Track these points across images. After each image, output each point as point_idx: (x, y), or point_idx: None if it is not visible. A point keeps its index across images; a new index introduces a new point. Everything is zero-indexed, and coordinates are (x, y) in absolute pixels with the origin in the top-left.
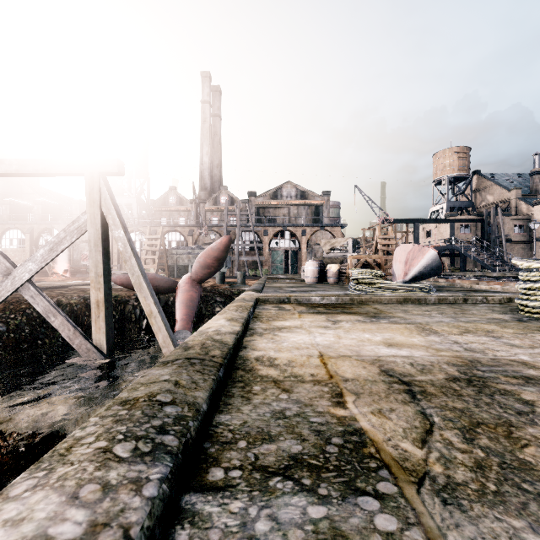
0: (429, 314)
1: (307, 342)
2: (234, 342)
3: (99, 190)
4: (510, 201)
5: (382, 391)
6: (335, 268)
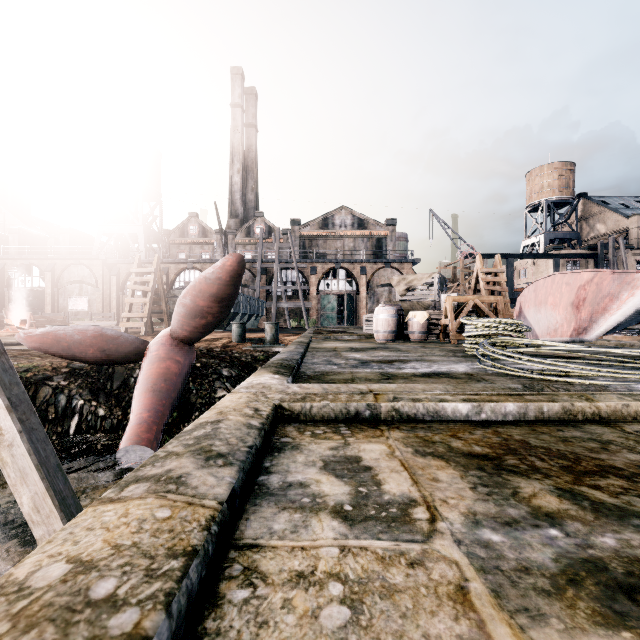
0: None
1: None
2: None
3: None
4: (628, 231)
5: None
6: (422, 317)
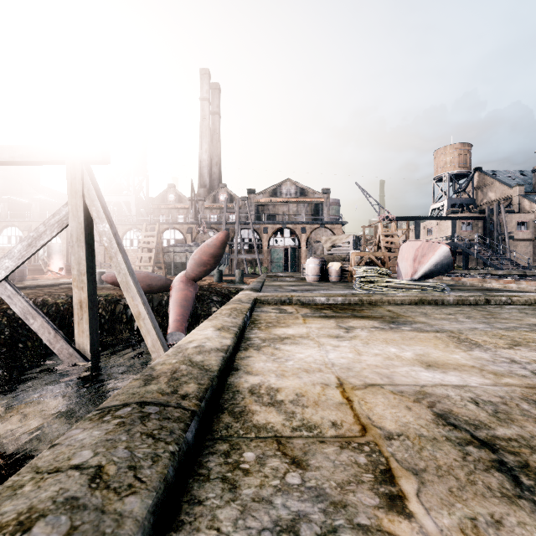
0: (455, 318)
1: (318, 360)
2: (221, 364)
3: (82, 179)
4: (512, 198)
5: (456, 464)
6: (337, 266)
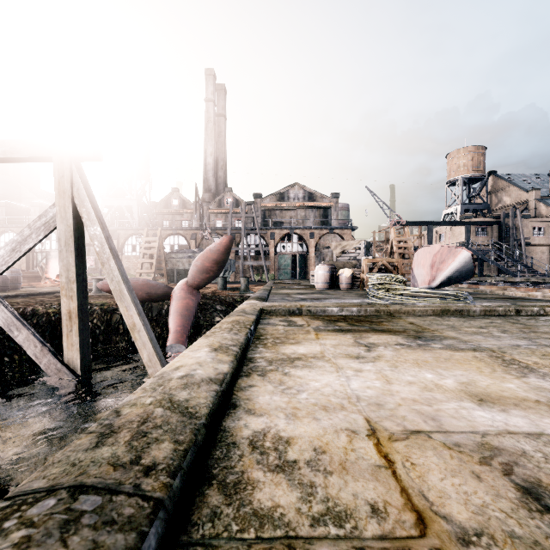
0: (489, 332)
1: (338, 391)
2: (213, 404)
3: (71, 178)
4: (528, 202)
5: None
6: (348, 273)
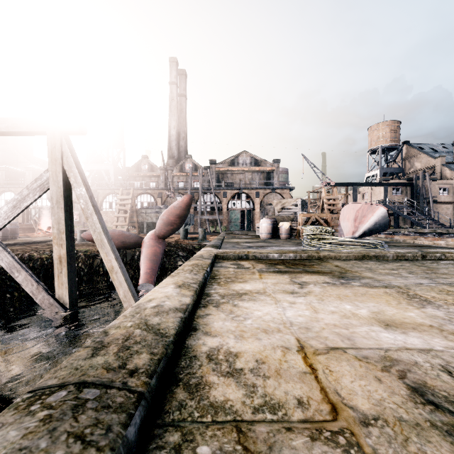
0: (399, 273)
1: (276, 318)
2: (179, 327)
3: (61, 148)
4: (435, 167)
5: None
6: (287, 225)
